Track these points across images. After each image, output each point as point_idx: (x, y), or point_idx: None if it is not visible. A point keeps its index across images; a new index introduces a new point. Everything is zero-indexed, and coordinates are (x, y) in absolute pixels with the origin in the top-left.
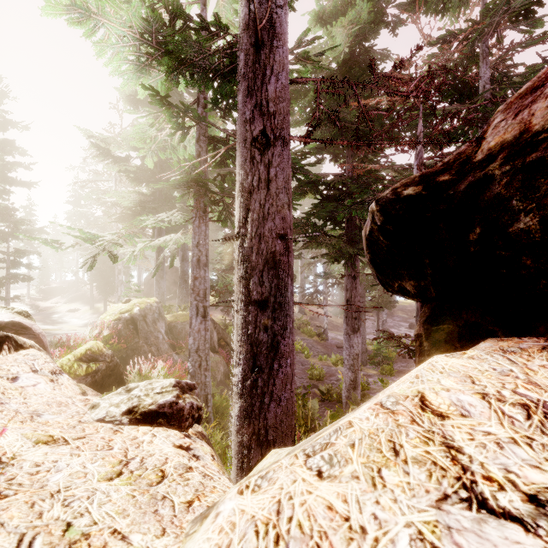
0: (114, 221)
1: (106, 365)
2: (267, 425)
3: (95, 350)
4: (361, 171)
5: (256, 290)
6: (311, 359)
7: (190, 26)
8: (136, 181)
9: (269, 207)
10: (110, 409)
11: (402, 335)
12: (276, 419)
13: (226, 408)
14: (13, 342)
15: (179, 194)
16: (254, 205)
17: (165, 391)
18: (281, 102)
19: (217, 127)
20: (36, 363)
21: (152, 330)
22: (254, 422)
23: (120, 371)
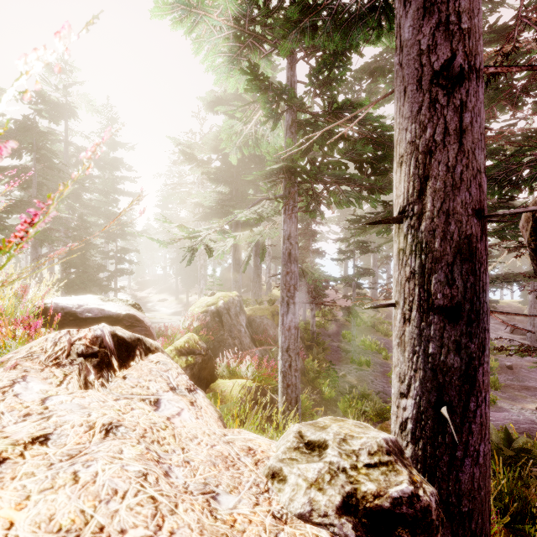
0: (197, 220)
1: (202, 358)
2: (460, 491)
3: (192, 343)
4: (496, 138)
5: (441, 292)
6: (390, 361)
7: (285, 2)
8: (216, 182)
9: (461, 170)
10: (312, 495)
11: (505, 341)
12: (472, 483)
13: (307, 408)
14: (143, 346)
15: (251, 192)
16: (437, 168)
17: (380, 463)
18: (475, 15)
19: (305, 111)
20: (170, 376)
21: (235, 324)
22: (441, 485)
23: (212, 364)
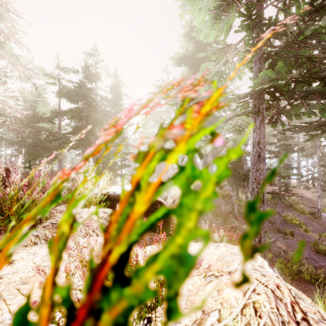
0: None
1: None
2: None
3: None
4: None
5: None
6: (309, 233)
7: None
8: None
9: None
10: None
11: None
12: None
13: None
14: None
15: None
16: None
17: None
18: None
19: (270, 46)
20: None
21: None
22: None
23: None
